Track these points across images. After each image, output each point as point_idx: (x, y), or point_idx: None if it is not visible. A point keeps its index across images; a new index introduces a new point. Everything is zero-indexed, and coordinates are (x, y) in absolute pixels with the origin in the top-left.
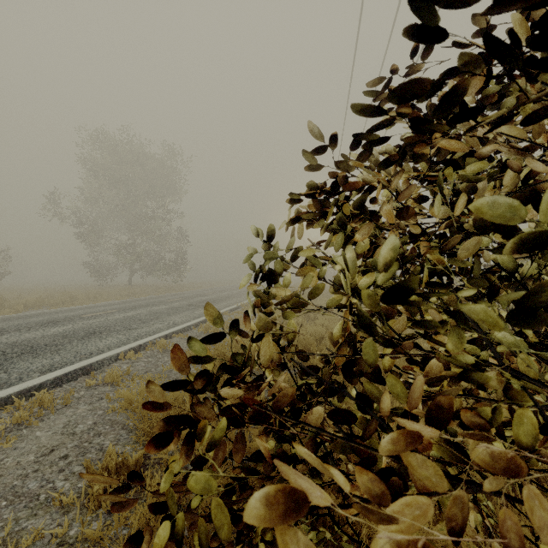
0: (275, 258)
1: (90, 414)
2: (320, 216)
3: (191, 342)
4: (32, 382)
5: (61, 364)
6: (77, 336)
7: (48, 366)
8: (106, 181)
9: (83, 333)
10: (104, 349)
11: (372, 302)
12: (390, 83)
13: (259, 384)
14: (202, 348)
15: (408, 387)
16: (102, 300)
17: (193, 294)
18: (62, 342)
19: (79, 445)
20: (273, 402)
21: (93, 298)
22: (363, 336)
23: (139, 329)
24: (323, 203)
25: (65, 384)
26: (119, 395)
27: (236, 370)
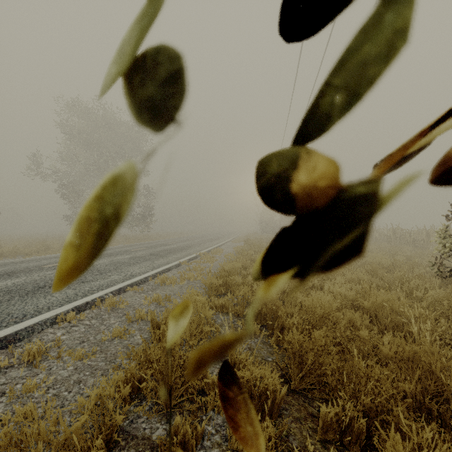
0: None
1: None
2: None
3: None
4: None
5: None
6: (22, 291)
7: None
8: (82, 144)
9: (31, 287)
10: (43, 309)
11: None
12: None
13: None
14: None
15: None
16: None
17: (157, 244)
18: None
19: None
20: None
21: None
22: None
23: (93, 281)
24: None
25: None
26: (27, 388)
27: None
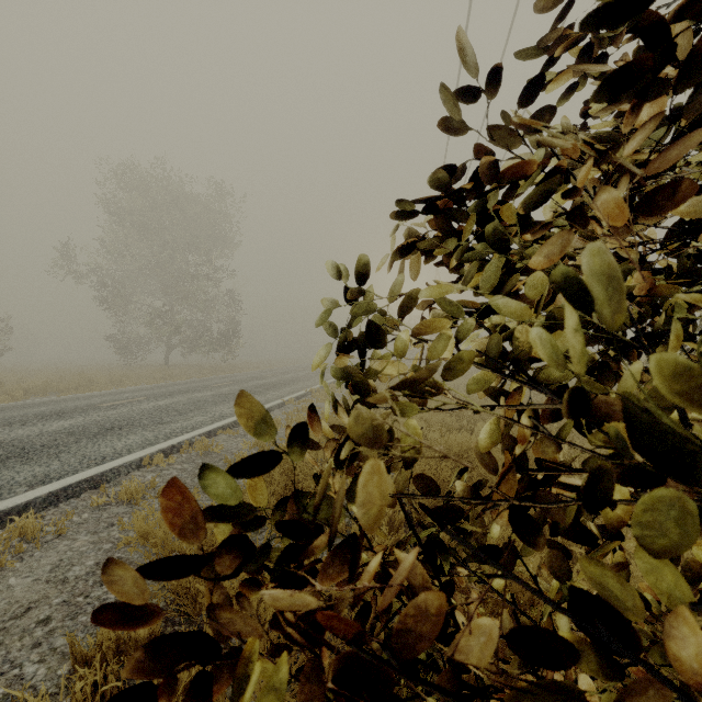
0: (371, 310)
1: (92, 550)
2: (450, 237)
3: (210, 471)
4: (15, 500)
5: (59, 473)
6: (88, 432)
7: (41, 476)
8: (135, 230)
9: (96, 429)
10: (123, 452)
11: (697, 385)
12: (569, 9)
13: (354, 565)
14: (233, 483)
15: (607, 536)
16: (129, 384)
17: (247, 377)
18: (65, 442)
19: (69, 601)
20: (395, 630)
21: (117, 382)
22: (546, 450)
23: (173, 423)
24: (455, 213)
25: (62, 503)
26: (137, 519)
27: (305, 527)
